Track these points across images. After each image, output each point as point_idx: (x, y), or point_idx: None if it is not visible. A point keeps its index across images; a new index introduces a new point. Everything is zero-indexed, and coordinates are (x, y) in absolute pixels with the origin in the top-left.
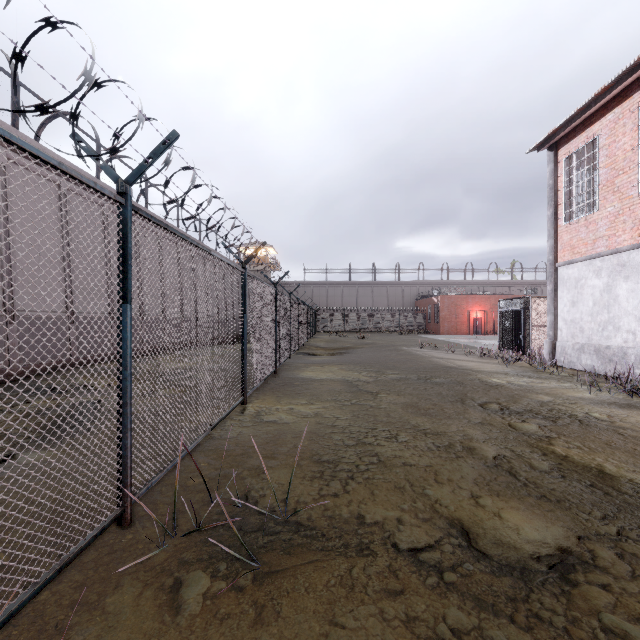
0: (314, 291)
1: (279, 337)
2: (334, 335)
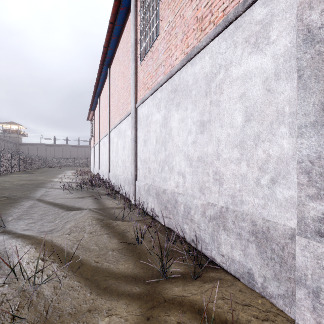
0: (47, 148)
1: (3, 166)
2: (52, 168)
